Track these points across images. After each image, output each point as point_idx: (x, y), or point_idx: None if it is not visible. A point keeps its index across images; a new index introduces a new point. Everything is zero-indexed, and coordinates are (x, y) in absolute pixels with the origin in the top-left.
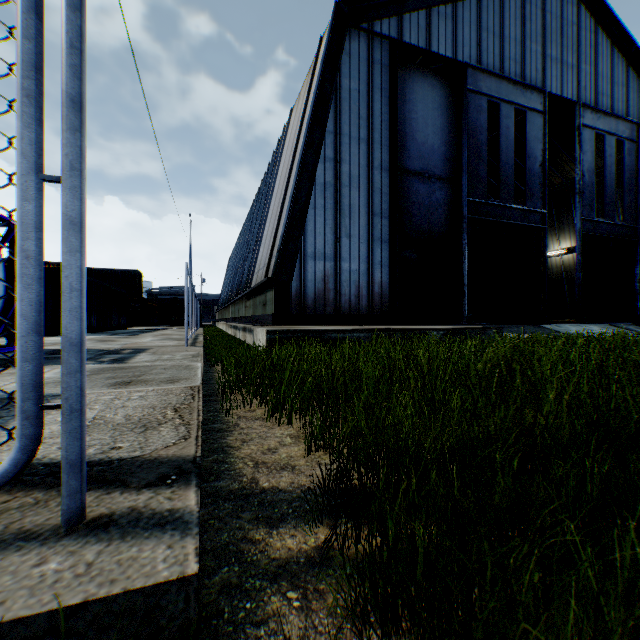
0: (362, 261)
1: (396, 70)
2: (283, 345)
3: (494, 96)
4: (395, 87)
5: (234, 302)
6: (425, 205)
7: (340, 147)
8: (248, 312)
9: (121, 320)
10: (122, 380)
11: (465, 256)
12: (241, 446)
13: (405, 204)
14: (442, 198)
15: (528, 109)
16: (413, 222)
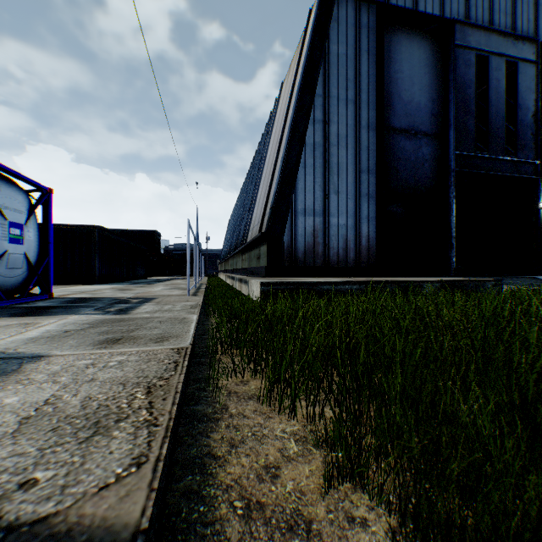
0: (350, 216)
1: (383, 32)
2: (276, 297)
3: (483, 49)
4: (382, 48)
5: (232, 256)
6: (411, 161)
7: (328, 109)
8: (244, 264)
9: (142, 271)
10: (113, 336)
11: (453, 209)
12: (227, 455)
13: (391, 161)
14: (428, 153)
15: (519, 60)
16: (399, 178)
